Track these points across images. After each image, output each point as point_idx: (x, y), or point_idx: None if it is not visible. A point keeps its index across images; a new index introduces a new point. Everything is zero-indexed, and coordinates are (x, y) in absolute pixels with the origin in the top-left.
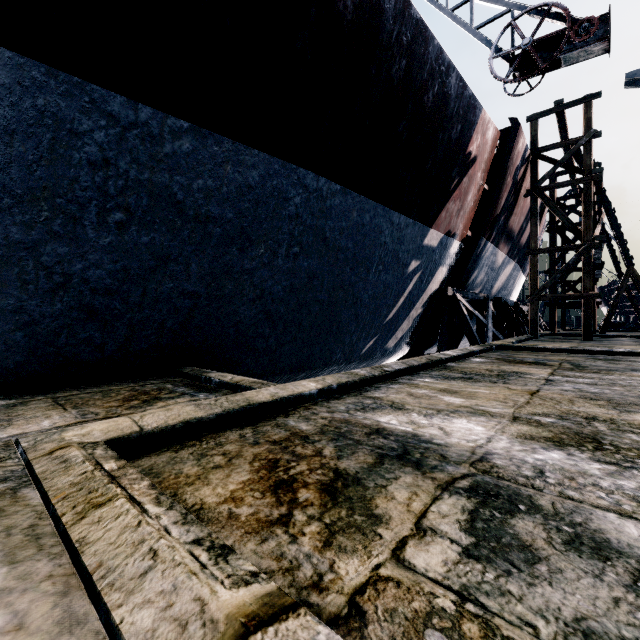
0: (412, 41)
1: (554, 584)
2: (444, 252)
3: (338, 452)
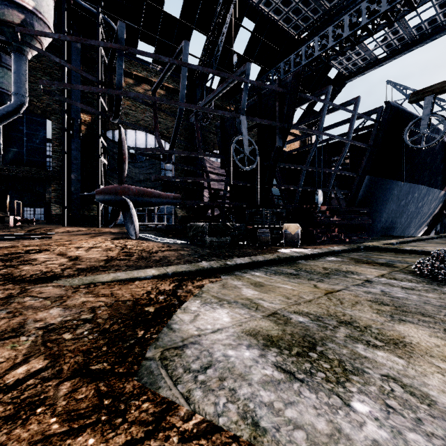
0: None
1: None
2: (444, 197)
3: None
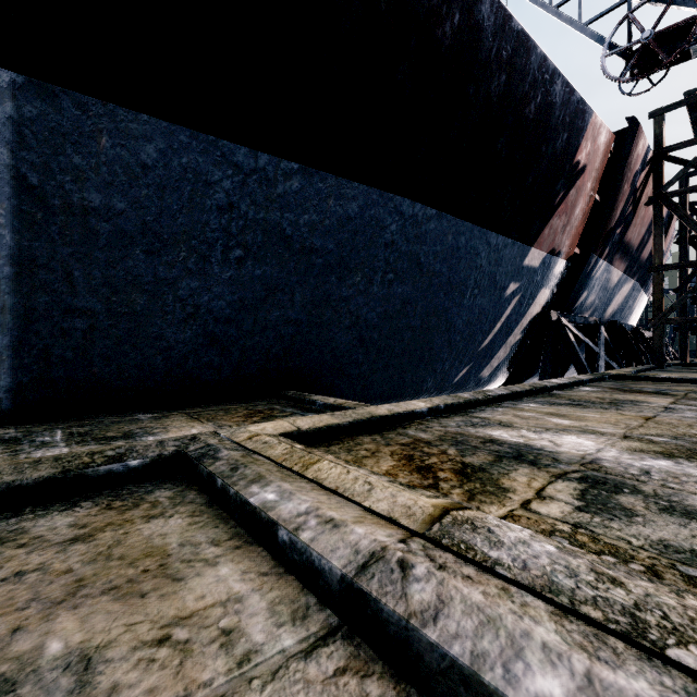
0: (512, 54)
1: (646, 526)
2: (547, 272)
3: (460, 452)
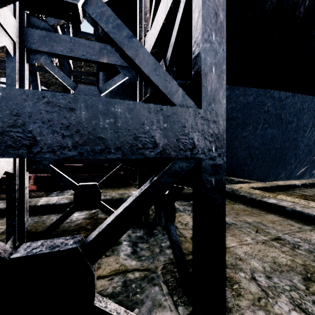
0: None
1: None
2: None
3: None
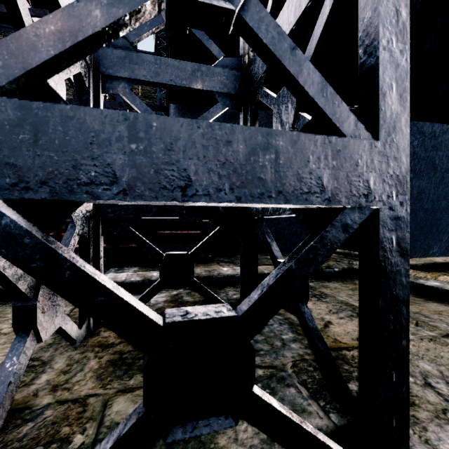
0: None
1: None
2: None
3: None
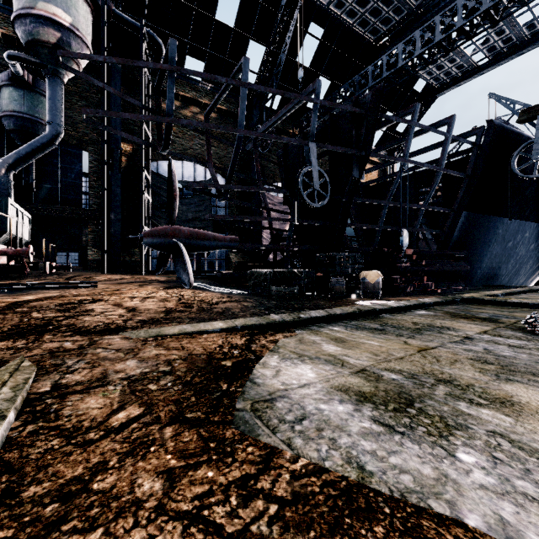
0: None
1: None
2: None
3: None
